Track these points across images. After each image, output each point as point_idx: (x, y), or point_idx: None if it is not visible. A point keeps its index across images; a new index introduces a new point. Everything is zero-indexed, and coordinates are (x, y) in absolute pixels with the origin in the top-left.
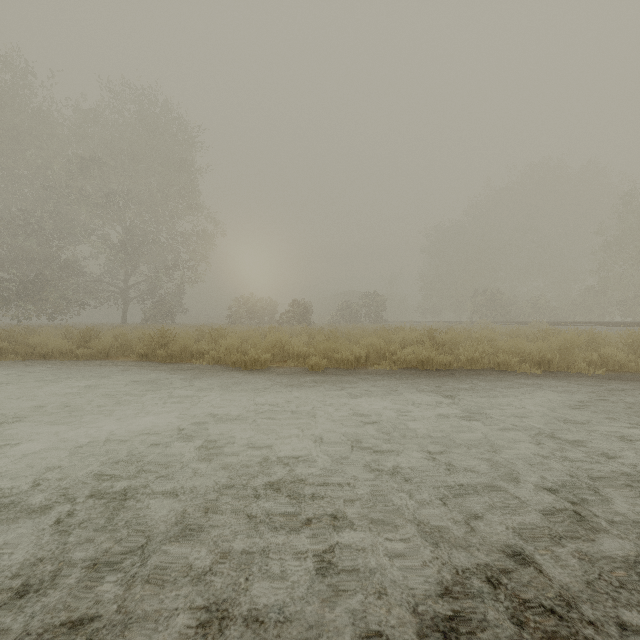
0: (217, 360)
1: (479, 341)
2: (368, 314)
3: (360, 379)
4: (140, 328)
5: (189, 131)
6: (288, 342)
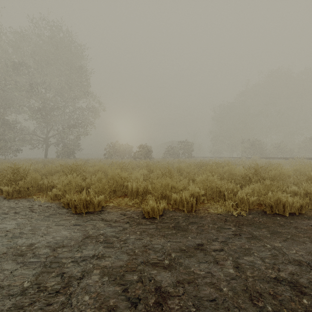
0: (59, 196)
1: (307, 178)
2: (184, 153)
3: (215, 244)
4: (43, 162)
5: (81, 46)
6: (128, 177)
